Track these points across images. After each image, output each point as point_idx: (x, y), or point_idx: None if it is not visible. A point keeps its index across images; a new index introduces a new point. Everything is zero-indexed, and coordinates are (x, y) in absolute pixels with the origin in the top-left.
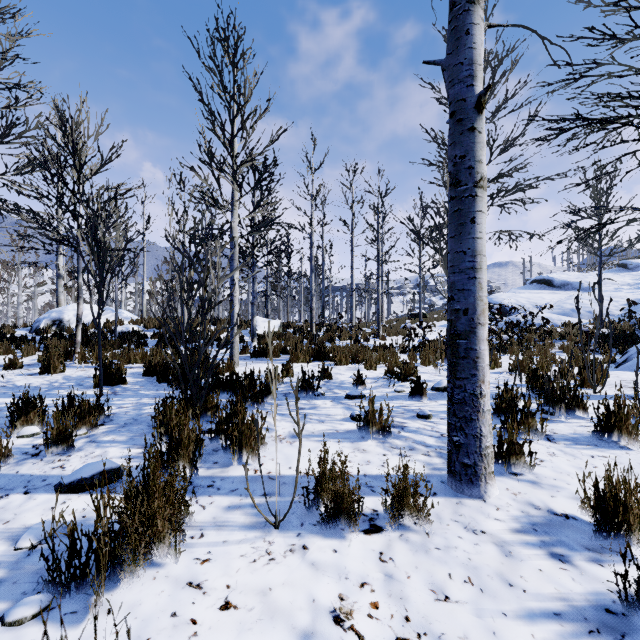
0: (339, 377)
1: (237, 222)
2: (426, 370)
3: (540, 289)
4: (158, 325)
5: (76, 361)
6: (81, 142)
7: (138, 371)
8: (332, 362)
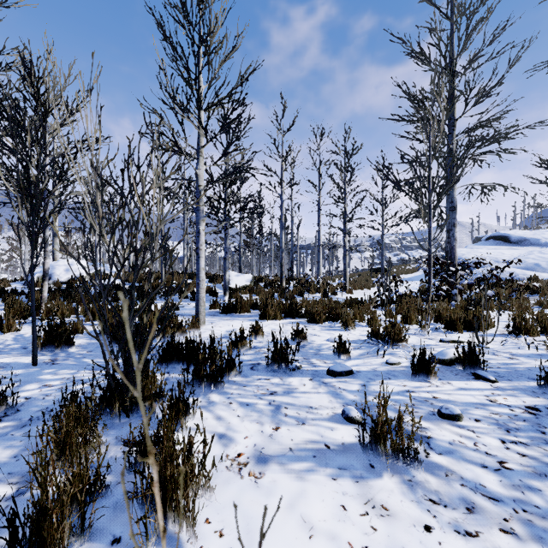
0: (315, 340)
1: (203, 170)
2: (410, 330)
3: (497, 245)
4: (139, 279)
5: (40, 317)
6: (46, 92)
7: (98, 330)
8: (304, 319)
